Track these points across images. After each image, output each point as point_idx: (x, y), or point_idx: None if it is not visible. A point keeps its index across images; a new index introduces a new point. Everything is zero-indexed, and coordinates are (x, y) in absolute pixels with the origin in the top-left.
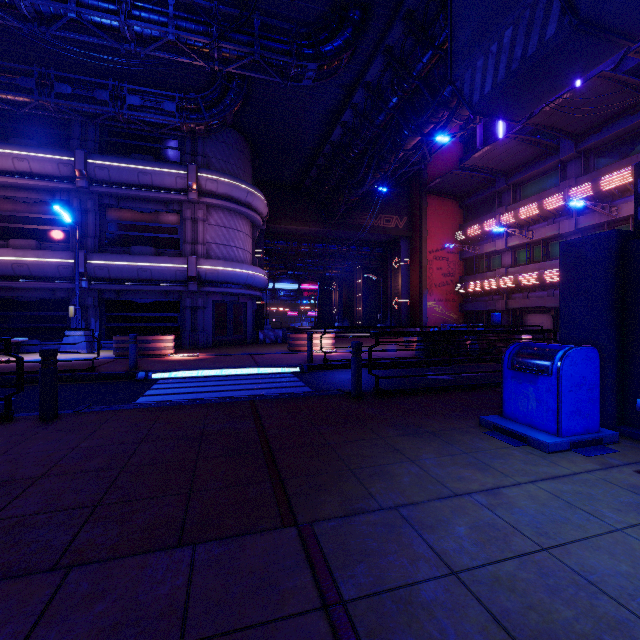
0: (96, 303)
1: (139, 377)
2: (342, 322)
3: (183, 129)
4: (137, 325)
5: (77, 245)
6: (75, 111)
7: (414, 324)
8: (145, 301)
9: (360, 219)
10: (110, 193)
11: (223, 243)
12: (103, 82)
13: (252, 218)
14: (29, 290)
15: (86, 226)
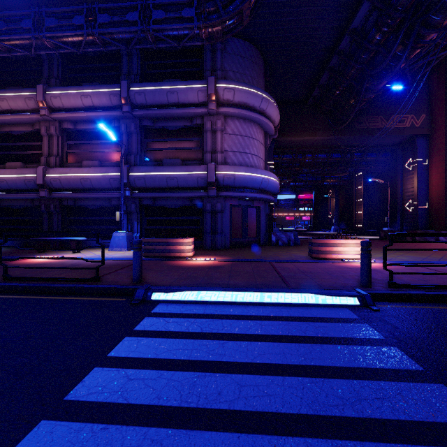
0: (137, 209)
1: (136, 297)
2: (338, 225)
3: (202, 36)
4: (168, 227)
5: (122, 160)
6: (115, 40)
7: (435, 227)
8: (174, 206)
9: (369, 123)
10: (147, 115)
11: (239, 150)
12: (133, 4)
13: (265, 126)
14: (95, 200)
15: (131, 146)
